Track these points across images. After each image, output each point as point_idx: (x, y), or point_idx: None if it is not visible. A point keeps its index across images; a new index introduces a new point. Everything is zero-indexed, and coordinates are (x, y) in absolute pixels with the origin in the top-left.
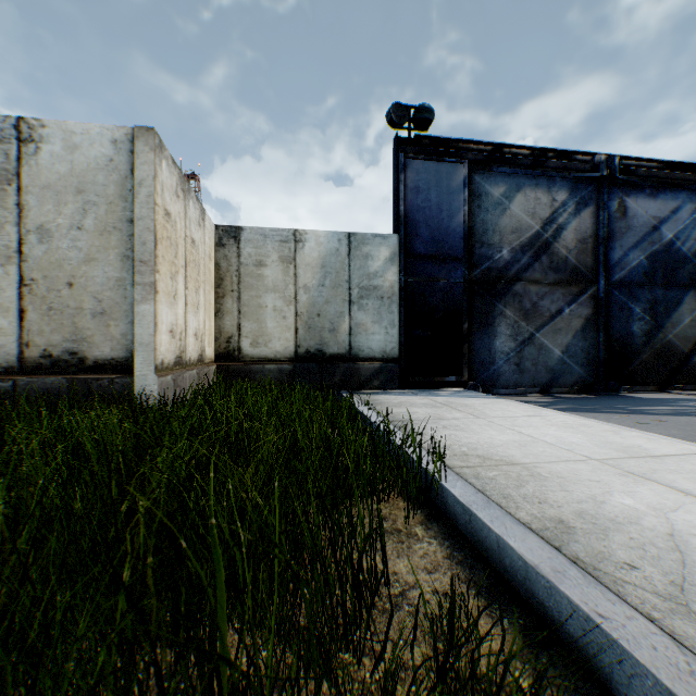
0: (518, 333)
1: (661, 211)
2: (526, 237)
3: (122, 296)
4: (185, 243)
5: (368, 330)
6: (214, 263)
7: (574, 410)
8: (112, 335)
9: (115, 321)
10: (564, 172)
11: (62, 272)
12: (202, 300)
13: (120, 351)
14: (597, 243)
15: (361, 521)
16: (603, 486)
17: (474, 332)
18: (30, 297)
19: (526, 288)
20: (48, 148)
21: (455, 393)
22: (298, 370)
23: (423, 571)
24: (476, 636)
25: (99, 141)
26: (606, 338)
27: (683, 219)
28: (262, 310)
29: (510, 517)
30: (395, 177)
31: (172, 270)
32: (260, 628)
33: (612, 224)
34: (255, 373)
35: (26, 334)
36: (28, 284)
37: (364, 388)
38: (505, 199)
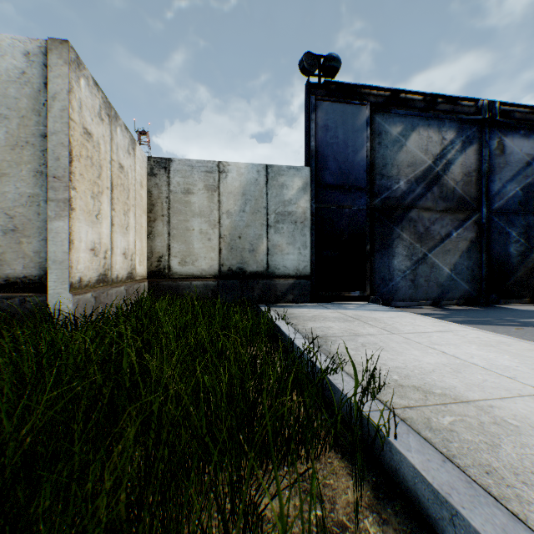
0: (413, 253)
1: (533, 149)
2: (420, 170)
3: (35, 212)
4: (111, 166)
5: (283, 250)
6: (146, 191)
7: (471, 322)
8: (25, 252)
9: (28, 238)
10: (452, 115)
11: None
12: (133, 222)
13: (33, 269)
14: (480, 176)
15: None
16: None
17: (375, 252)
18: None
19: (420, 215)
20: None
21: (360, 306)
22: (221, 286)
23: None
24: None
25: (11, 53)
26: (487, 258)
27: None
28: (189, 233)
29: (523, 526)
30: (306, 118)
31: (94, 189)
32: None
33: (492, 160)
34: (183, 289)
35: None
36: None
37: (280, 302)
38: (401, 137)
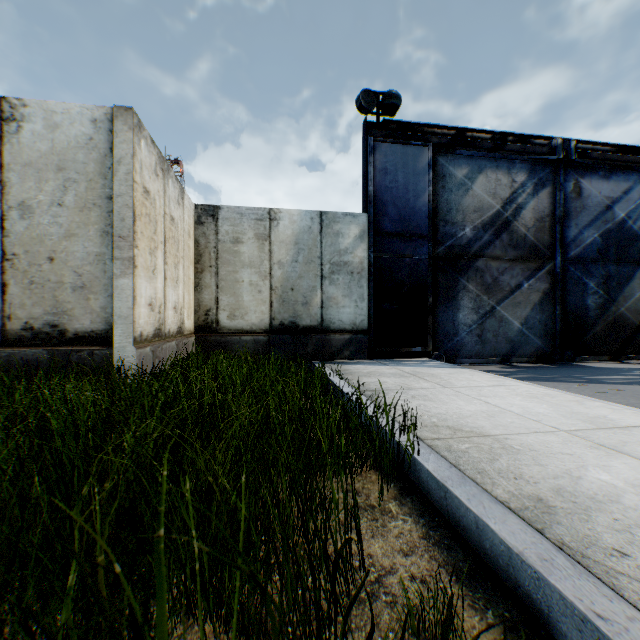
0: (480, 306)
1: (614, 192)
2: (488, 216)
3: (101, 270)
4: (164, 220)
5: (338, 303)
6: (193, 240)
7: (535, 379)
8: (92, 308)
9: (95, 294)
10: (523, 155)
11: (43, 247)
12: (182, 275)
13: (99, 324)
14: (554, 221)
15: (335, 505)
16: (576, 460)
17: (439, 305)
18: (12, 271)
19: (488, 264)
20: (29, 127)
21: (421, 363)
22: (273, 341)
23: (399, 553)
24: (461, 636)
25: (79, 121)
26: (562, 311)
27: (634, 199)
28: (239, 284)
29: (487, 494)
30: (364, 159)
31: (151, 245)
32: (226, 626)
33: (568, 204)
34: (232, 344)
35: (8, 307)
36: (10, 259)
37: (335, 358)
38: (467, 180)
